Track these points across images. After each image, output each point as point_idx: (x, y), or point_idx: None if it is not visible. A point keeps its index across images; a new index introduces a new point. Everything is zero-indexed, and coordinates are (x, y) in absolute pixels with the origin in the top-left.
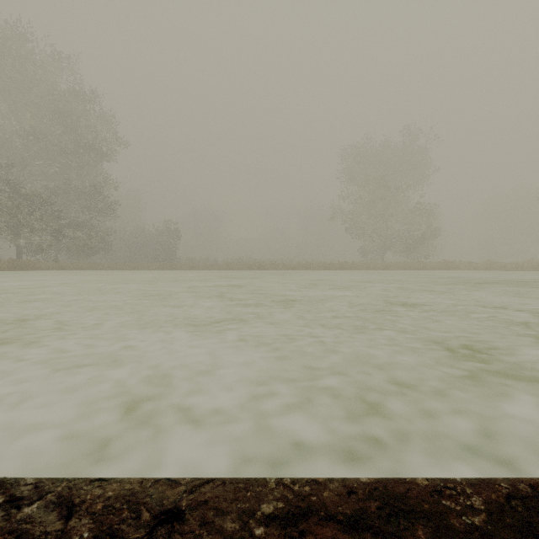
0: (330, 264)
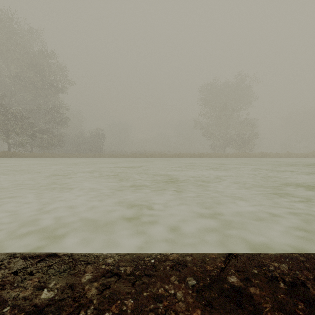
0: (193, 154)
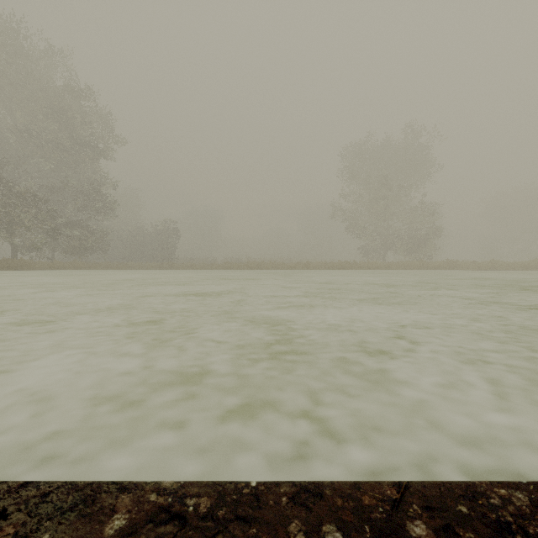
0: (331, 264)
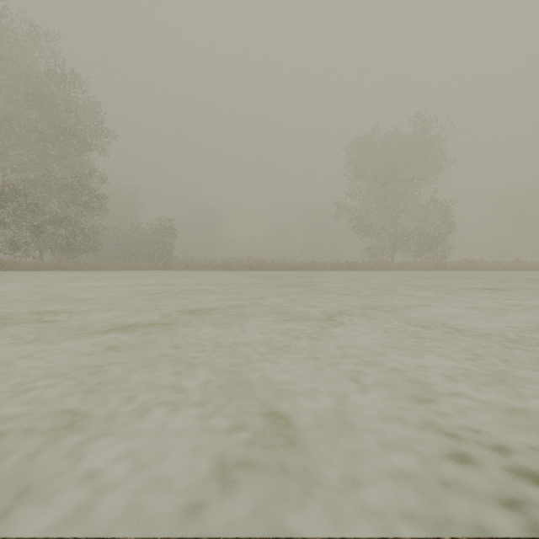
0: (338, 264)
